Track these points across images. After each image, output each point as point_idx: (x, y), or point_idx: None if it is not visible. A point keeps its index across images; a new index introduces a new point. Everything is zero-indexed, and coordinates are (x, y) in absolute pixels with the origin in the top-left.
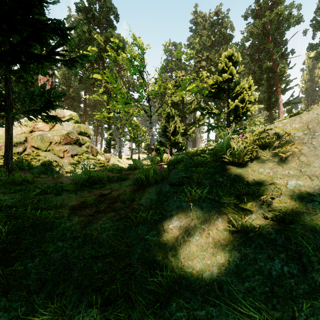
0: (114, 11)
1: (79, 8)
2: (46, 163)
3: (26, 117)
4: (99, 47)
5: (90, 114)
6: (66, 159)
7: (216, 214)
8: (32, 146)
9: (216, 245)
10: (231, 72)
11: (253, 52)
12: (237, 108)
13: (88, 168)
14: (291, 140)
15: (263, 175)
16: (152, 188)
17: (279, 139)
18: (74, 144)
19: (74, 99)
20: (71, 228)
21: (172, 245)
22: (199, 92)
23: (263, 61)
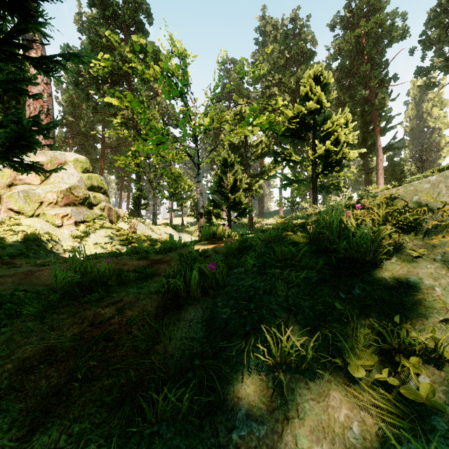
0: (145, 9)
1: (92, 1)
2: (29, 237)
3: None
4: (122, 60)
5: (111, 158)
6: (66, 229)
7: (343, 407)
8: (9, 208)
9: None
10: (319, 100)
11: (343, 76)
12: (327, 153)
13: (102, 243)
14: None
15: (422, 292)
16: (195, 308)
17: (432, 213)
18: (81, 205)
19: (87, 137)
20: None
21: None
22: (272, 128)
23: (355, 89)
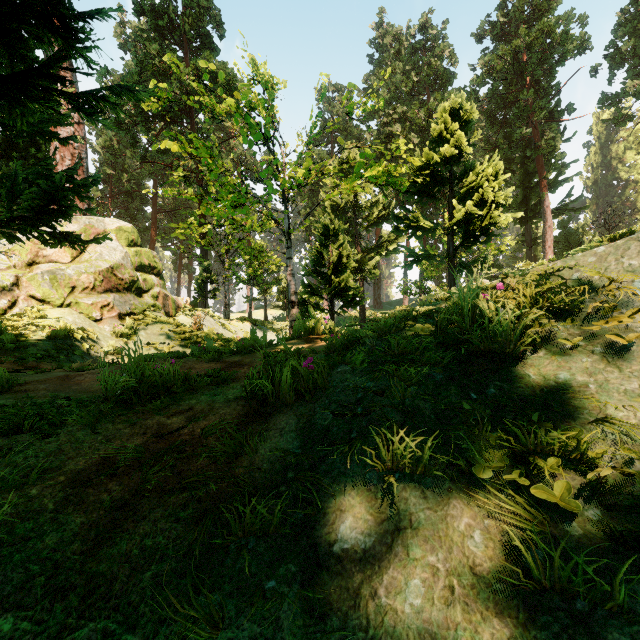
0: (214, 16)
1: (140, 7)
2: (58, 334)
3: (4, 234)
4: (182, 89)
5: (166, 227)
6: (108, 324)
7: (464, 516)
8: (30, 295)
9: (480, 639)
10: (457, 143)
11: (495, 107)
12: (469, 218)
13: (156, 343)
14: (628, 298)
15: (573, 390)
16: (288, 415)
17: (595, 295)
18: (126, 292)
19: (132, 196)
20: (55, 555)
21: (342, 624)
22: (392, 183)
23: (513, 125)
